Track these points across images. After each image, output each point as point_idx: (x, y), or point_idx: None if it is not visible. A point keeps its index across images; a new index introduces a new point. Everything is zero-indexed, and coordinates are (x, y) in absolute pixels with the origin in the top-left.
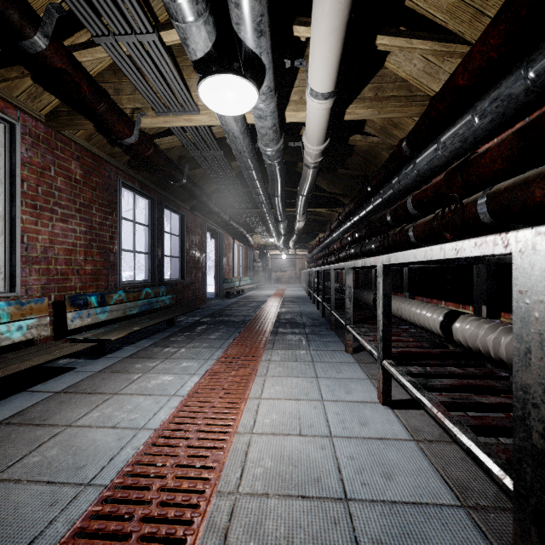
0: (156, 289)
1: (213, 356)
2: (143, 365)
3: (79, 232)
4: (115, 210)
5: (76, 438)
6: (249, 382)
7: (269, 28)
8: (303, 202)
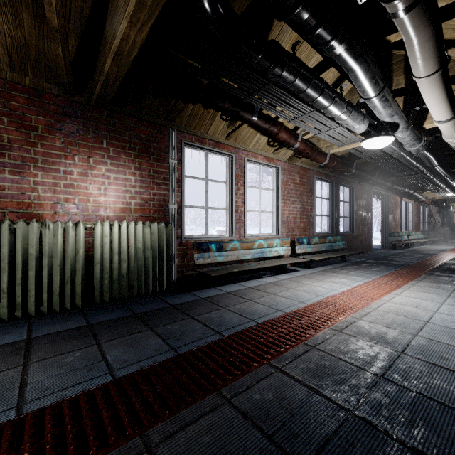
0: (334, 238)
1: (372, 277)
2: (331, 274)
3: (298, 208)
4: (312, 194)
5: (311, 287)
6: (393, 289)
7: (397, 111)
8: None
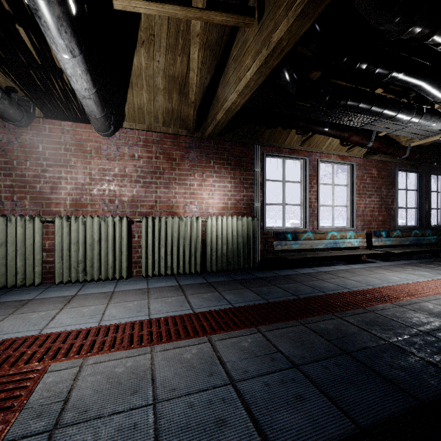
0: (422, 231)
1: None
2: (411, 267)
3: (375, 201)
4: (394, 186)
5: (384, 276)
6: None
7: None
8: None
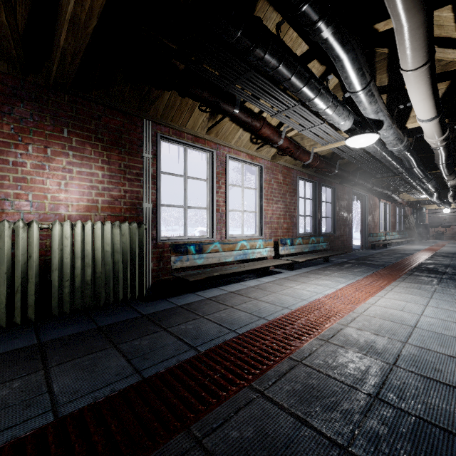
0: (317, 238)
1: (355, 278)
2: (314, 276)
3: (281, 208)
4: (296, 194)
5: (295, 290)
6: (377, 291)
7: (383, 108)
8: (443, 167)
